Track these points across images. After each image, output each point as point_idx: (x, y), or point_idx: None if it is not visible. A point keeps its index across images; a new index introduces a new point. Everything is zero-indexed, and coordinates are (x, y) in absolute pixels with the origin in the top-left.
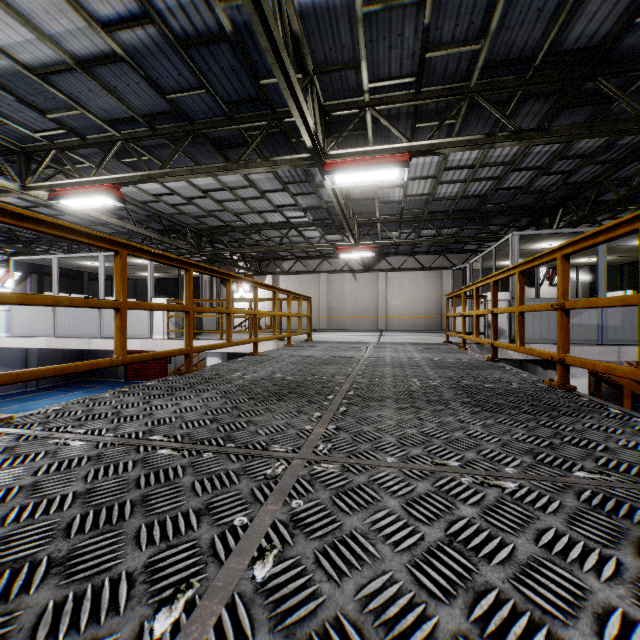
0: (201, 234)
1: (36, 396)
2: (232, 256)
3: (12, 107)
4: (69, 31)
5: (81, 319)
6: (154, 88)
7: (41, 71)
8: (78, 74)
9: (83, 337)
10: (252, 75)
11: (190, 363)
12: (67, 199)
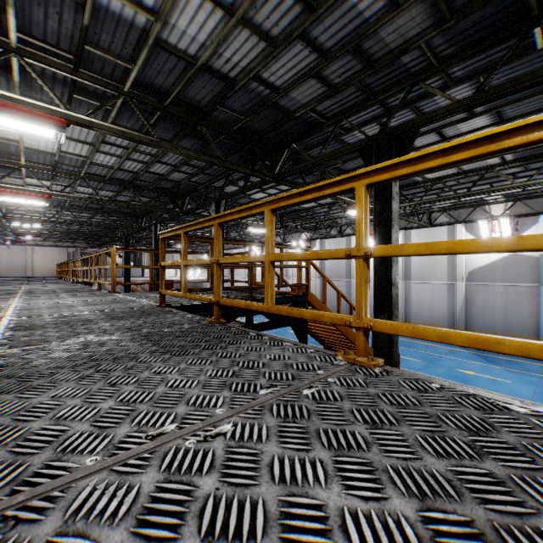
0: None
1: None
2: None
3: None
4: None
5: None
6: None
7: None
8: None
9: None
10: None
11: None
12: None
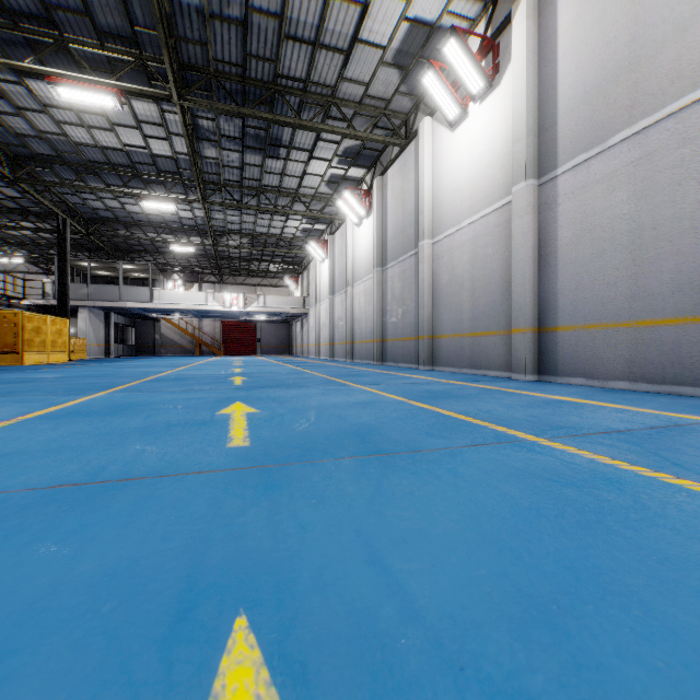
0: None
1: None
2: None
3: None
4: None
5: None
6: None
7: None
8: None
9: None
10: None
11: None
12: None
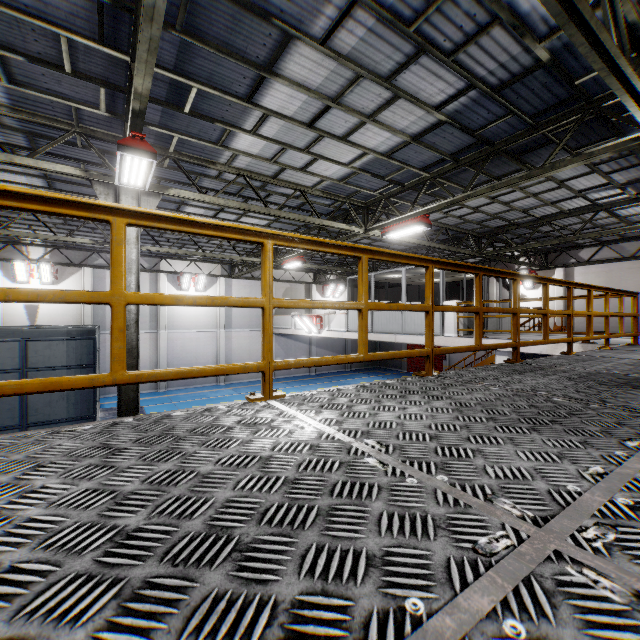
0: (481, 237)
1: (351, 375)
2: (513, 253)
3: (366, 181)
4: (412, 121)
5: (389, 319)
6: (465, 132)
7: (389, 153)
8: (410, 145)
9: (391, 333)
10: (566, 82)
11: (517, 355)
12: (393, 233)
